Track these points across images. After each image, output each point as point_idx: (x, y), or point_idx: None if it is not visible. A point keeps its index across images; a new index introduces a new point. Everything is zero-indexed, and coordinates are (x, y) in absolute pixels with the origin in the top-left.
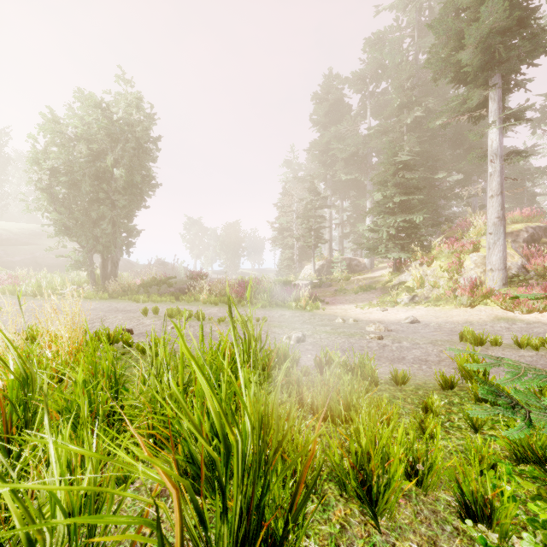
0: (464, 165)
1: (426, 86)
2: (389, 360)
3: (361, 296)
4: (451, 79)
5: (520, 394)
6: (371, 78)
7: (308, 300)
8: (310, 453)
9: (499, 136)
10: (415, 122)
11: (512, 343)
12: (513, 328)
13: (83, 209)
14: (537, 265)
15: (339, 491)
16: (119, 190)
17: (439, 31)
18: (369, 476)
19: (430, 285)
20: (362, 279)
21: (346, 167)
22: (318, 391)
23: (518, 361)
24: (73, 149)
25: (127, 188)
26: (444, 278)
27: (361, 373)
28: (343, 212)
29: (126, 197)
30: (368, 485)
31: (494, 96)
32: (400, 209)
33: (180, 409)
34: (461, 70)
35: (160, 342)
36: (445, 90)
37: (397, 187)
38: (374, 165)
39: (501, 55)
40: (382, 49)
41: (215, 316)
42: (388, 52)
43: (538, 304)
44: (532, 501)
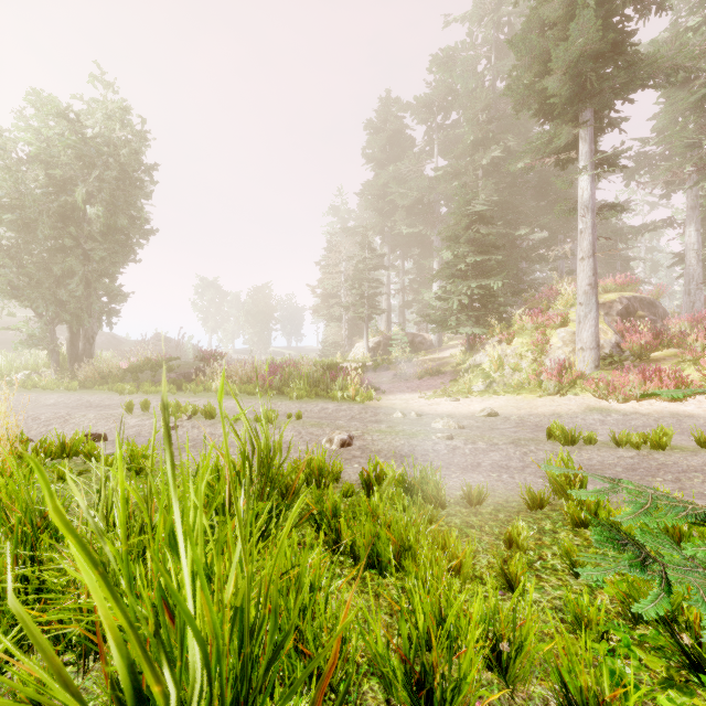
0: (550, 220)
1: (506, 121)
2: (460, 468)
3: (427, 382)
4: (535, 111)
5: (650, 538)
6: (439, 106)
7: (358, 388)
8: (330, 664)
9: (591, 185)
10: (493, 164)
11: (608, 440)
12: (608, 421)
13: (40, 262)
14: (633, 343)
15: (385, 694)
16: (94, 235)
17: (521, 50)
18: (430, 675)
19: (510, 367)
20: (428, 360)
21: (408, 217)
22: (361, 524)
23: (642, 486)
24: (23, 175)
25: (109, 234)
26: (526, 359)
27: (424, 492)
28: (404, 275)
29: (106, 245)
30: (428, 688)
31: (585, 135)
32: (474, 272)
33: (145, 568)
34: (548, 101)
35: (139, 453)
36: (528, 127)
37: (470, 244)
38: (443, 216)
39: (593, 86)
40: (452, 69)
41: (232, 412)
42: (460, 74)
43: (635, 391)
44: (662, 689)
